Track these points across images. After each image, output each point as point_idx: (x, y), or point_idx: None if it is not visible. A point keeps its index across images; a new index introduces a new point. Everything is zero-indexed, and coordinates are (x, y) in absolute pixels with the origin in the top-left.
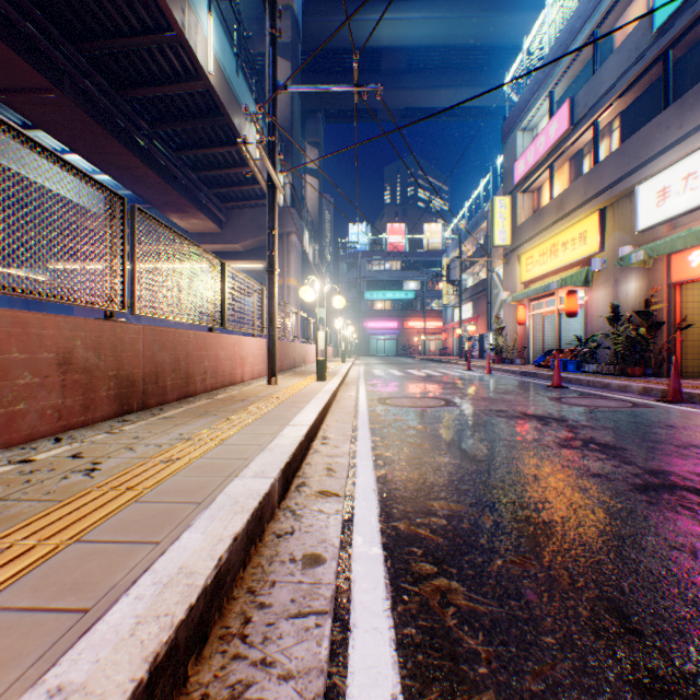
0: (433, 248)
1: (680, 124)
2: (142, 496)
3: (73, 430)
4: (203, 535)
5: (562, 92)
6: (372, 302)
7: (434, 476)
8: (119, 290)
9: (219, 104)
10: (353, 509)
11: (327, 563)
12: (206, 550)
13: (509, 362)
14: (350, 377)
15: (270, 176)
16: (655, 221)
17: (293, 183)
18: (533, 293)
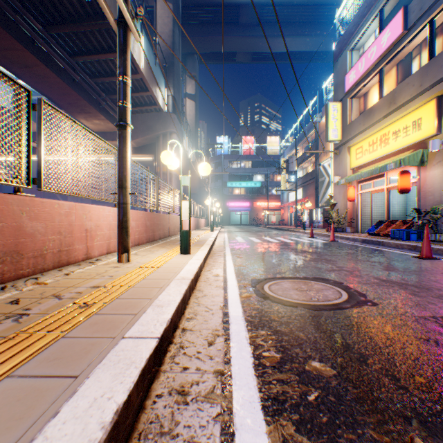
0: (273, 153)
1: None
2: None
3: None
4: None
5: (390, 11)
6: (232, 189)
7: None
8: None
9: None
10: None
11: None
12: None
13: (341, 231)
14: (217, 245)
15: (120, 12)
16: None
17: (174, 95)
18: (367, 174)
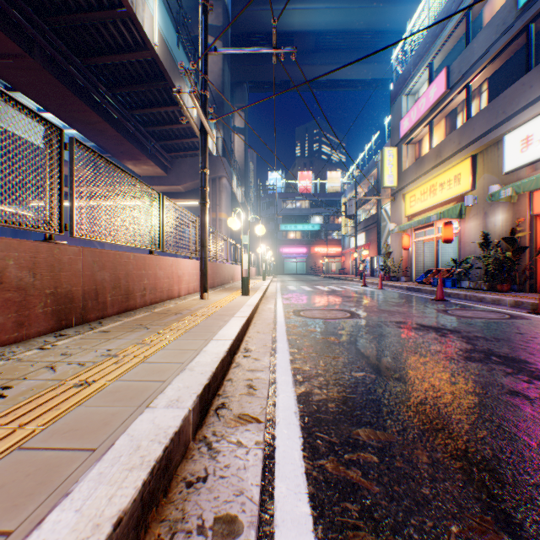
0: (334, 191)
1: None
2: (31, 438)
3: (4, 346)
4: (76, 516)
5: (439, 63)
6: (286, 232)
7: (354, 394)
8: (56, 214)
9: (163, 70)
10: (274, 439)
11: (243, 535)
12: None
13: (396, 279)
14: (269, 292)
15: (202, 124)
16: (520, 164)
17: (224, 137)
18: (416, 224)
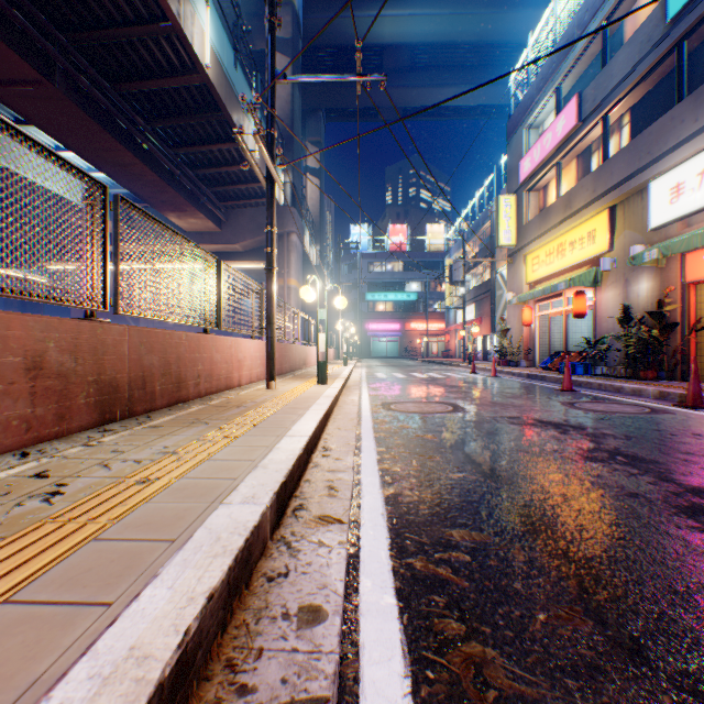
0: (436, 249)
1: (696, 117)
2: (105, 530)
3: (45, 442)
4: (170, 591)
5: (569, 88)
6: (374, 303)
7: (450, 496)
8: (100, 287)
9: (217, 99)
10: (359, 540)
11: (329, 620)
12: (169, 617)
13: (514, 365)
14: (352, 381)
15: (269, 170)
16: (669, 219)
17: (294, 182)
18: (539, 294)
